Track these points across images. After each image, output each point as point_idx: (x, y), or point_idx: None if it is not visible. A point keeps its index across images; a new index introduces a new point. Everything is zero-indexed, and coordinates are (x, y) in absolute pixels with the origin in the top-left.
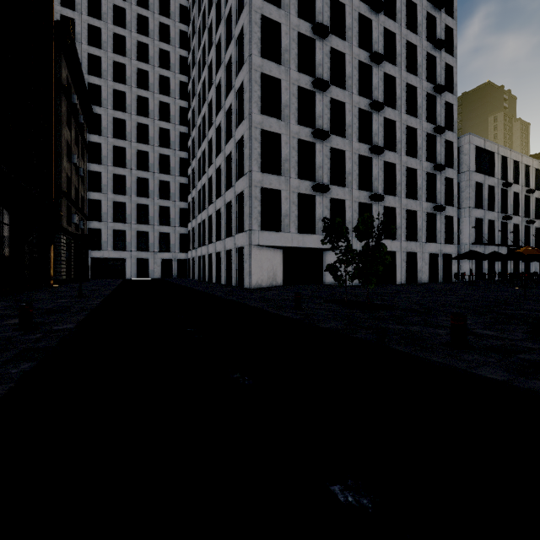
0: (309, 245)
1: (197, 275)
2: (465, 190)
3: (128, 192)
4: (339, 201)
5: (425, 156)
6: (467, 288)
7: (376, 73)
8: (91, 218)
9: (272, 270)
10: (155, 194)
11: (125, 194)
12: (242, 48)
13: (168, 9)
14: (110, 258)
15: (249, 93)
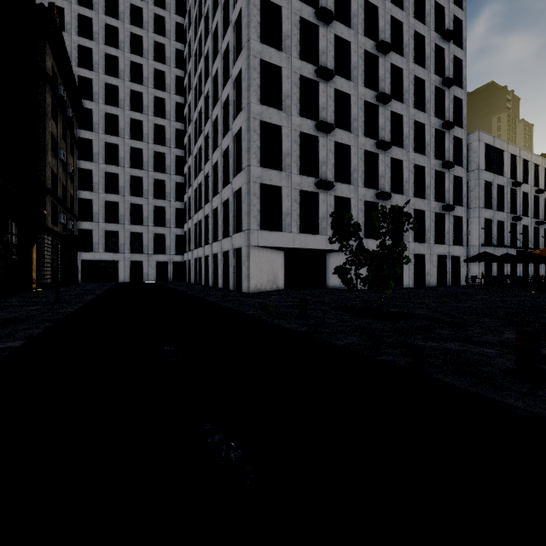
0: (312, 246)
1: (193, 278)
2: (474, 189)
3: (121, 191)
4: (344, 199)
5: (433, 153)
6: (481, 293)
7: (383, 64)
8: (82, 219)
9: (273, 273)
10: (150, 193)
11: (118, 193)
12: (240, 34)
13: (163, 0)
14: (101, 260)
15: (247, 81)
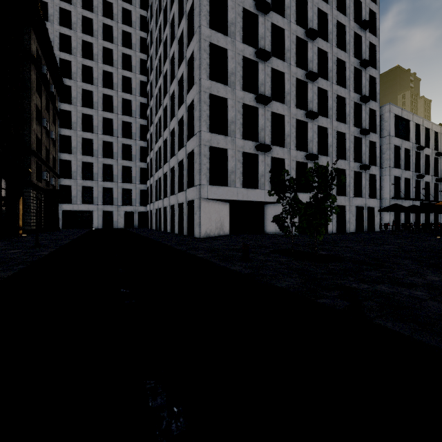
0: (252, 198)
1: (154, 225)
2: (385, 152)
3: (95, 154)
4: (279, 160)
5: (353, 122)
6: (394, 237)
7: (311, 48)
8: (62, 176)
9: (220, 221)
10: (119, 155)
11: (92, 155)
12: (193, 22)
13: None
14: (79, 211)
15: (198, 60)
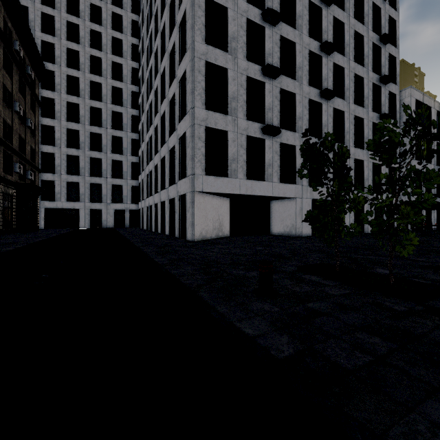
0: (258, 192)
1: (145, 225)
2: (406, 142)
3: (82, 146)
4: (289, 147)
5: (371, 106)
6: (435, 241)
7: (326, 16)
8: (45, 171)
9: (218, 220)
10: (108, 148)
11: (78, 148)
12: None
13: None
14: (63, 209)
15: (191, 18)
